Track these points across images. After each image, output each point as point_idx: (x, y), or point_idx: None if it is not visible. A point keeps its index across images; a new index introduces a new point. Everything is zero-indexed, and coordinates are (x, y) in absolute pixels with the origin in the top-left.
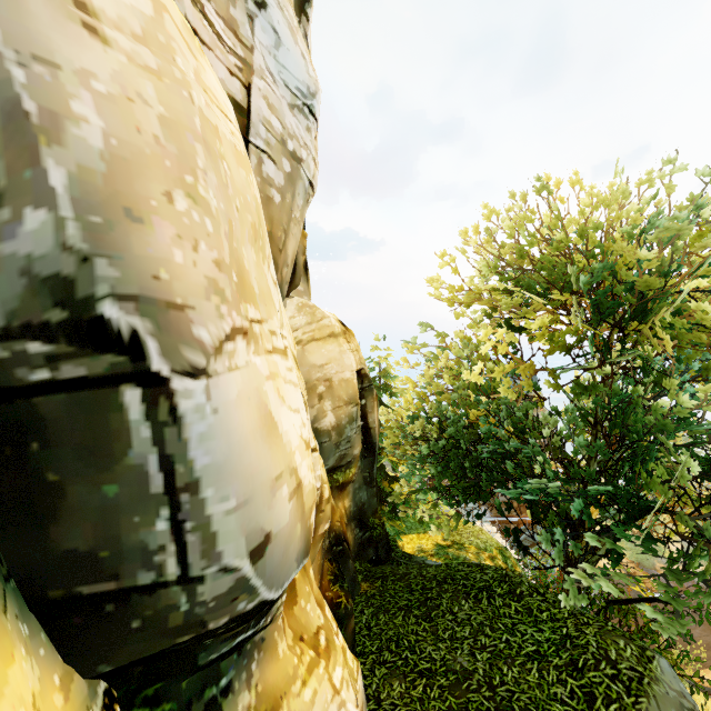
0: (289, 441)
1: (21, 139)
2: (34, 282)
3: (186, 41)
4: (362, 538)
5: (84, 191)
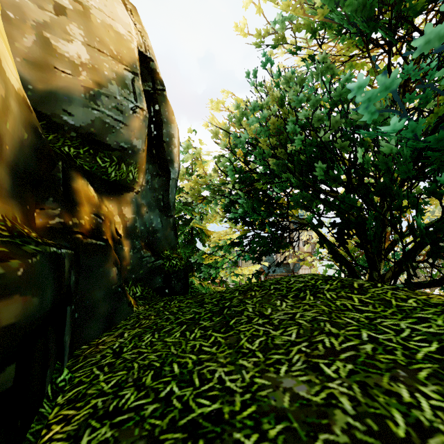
0: None
1: None
2: None
3: None
4: (150, 264)
5: None
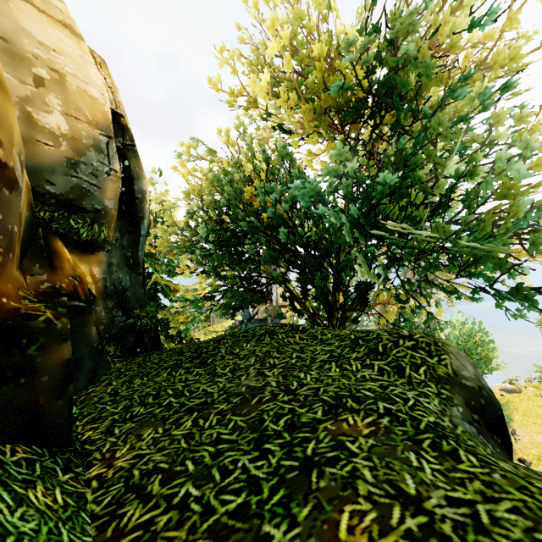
0: None
1: None
2: None
3: None
4: (121, 324)
5: None
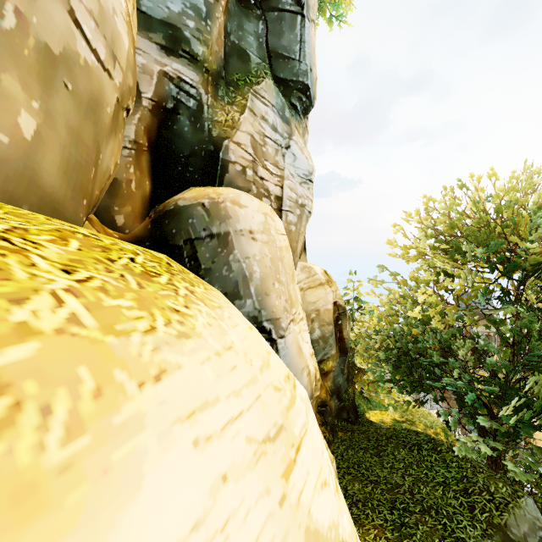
0: (306, 355)
1: (246, 283)
2: (250, 318)
3: (271, 218)
4: (339, 406)
5: (257, 291)
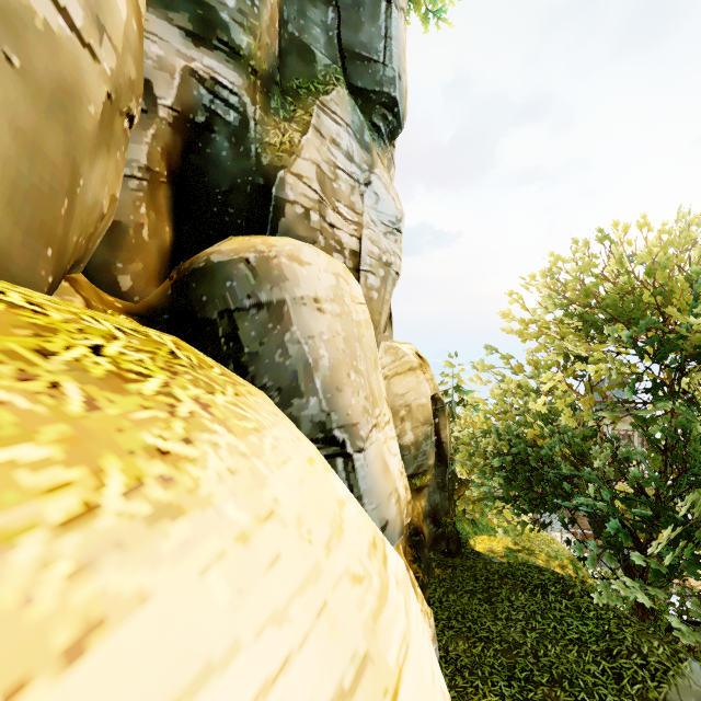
0: (394, 474)
1: (309, 373)
2: (314, 424)
3: (345, 280)
4: (436, 533)
5: (325, 385)
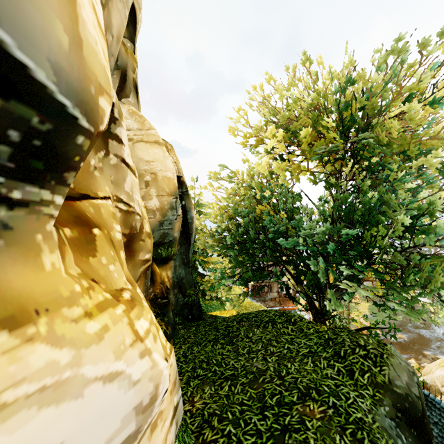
0: None
1: None
2: None
3: None
4: (181, 301)
5: None
